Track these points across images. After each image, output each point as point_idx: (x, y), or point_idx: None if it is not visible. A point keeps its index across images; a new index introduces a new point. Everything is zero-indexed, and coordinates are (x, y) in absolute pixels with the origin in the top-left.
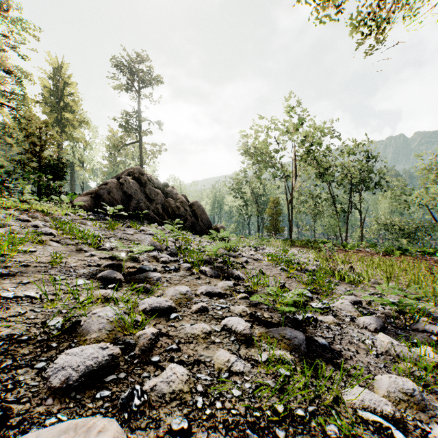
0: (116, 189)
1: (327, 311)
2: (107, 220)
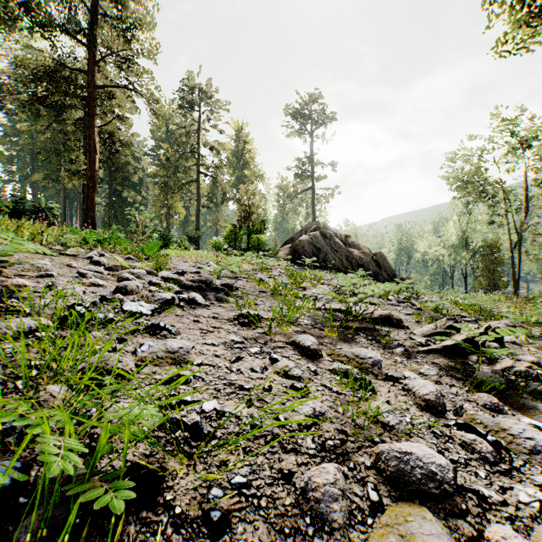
0: (308, 244)
1: (472, 322)
2: (305, 269)
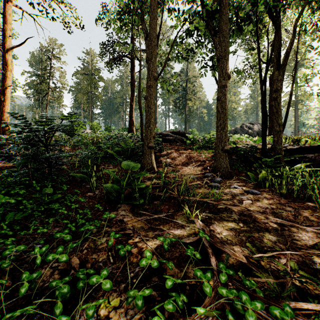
0: (233, 130)
1: None
2: None
